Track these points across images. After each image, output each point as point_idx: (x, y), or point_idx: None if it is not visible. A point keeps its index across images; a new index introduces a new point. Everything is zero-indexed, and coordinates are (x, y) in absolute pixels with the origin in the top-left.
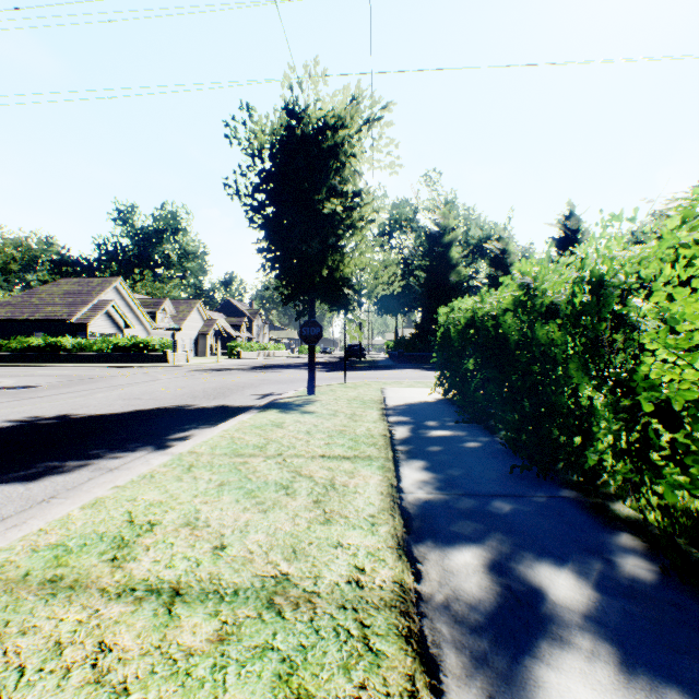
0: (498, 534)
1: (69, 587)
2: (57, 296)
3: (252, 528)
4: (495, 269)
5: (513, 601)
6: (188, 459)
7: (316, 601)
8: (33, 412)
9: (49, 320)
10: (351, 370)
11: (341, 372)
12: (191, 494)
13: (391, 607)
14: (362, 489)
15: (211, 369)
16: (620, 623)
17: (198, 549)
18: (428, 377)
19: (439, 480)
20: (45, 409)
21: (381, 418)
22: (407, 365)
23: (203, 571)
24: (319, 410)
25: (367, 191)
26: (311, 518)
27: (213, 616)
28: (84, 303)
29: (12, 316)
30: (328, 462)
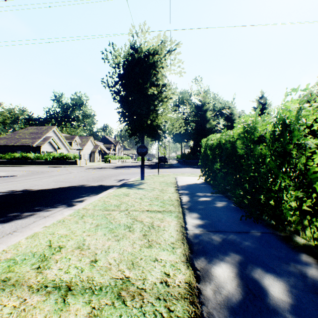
0: (238, 254)
1: (12, 284)
2: (27, 134)
3: (111, 249)
4: (227, 122)
5: (251, 295)
6: (82, 212)
7: (143, 294)
8: (12, 188)
9: (23, 145)
10: (160, 168)
11: (156, 169)
12: (82, 230)
13: (184, 299)
14: (167, 228)
15: (96, 168)
16: (312, 309)
17: (82, 262)
18: (196, 171)
19: (205, 223)
20: (18, 186)
21: (175, 191)
22: (187, 166)
23: (84, 275)
24: (146, 187)
25: (168, 84)
26: (142, 244)
27: (87, 304)
28: (39, 137)
29: (6, 143)
30: (150, 214)
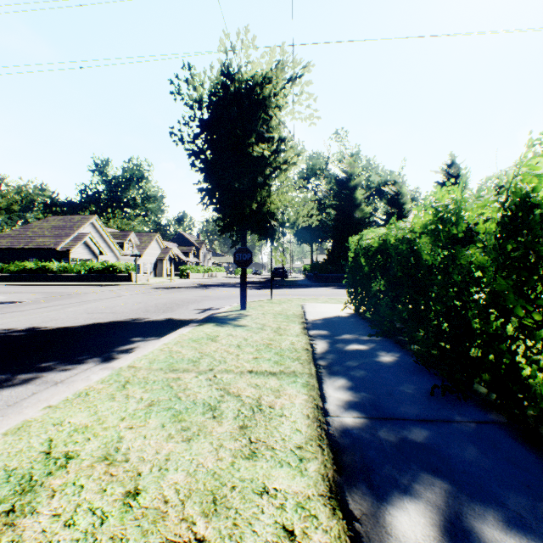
0: (438, 475)
1: None
2: (46, 230)
3: (172, 463)
4: (391, 207)
5: None
6: (126, 374)
7: None
8: (9, 324)
9: (40, 248)
10: (276, 288)
11: (268, 290)
12: (119, 416)
13: None
14: (288, 412)
15: (165, 287)
16: None
17: (107, 497)
18: (339, 294)
19: (363, 400)
20: (20, 321)
21: (303, 332)
22: (321, 284)
23: (105, 534)
24: (249, 323)
25: (290, 139)
26: (236, 450)
27: None
28: (67, 235)
29: (11, 245)
30: (255, 378)
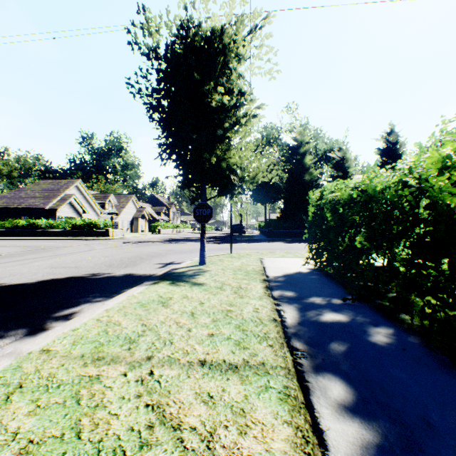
0: None
1: None
2: (37, 192)
3: None
4: (336, 171)
5: None
6: (27, 368)
7: None
8: None
9: (31, 208)
10: (235, 243)
11: (228, 244)
12: None
13: None
14: None
15: (136, 242)
16: None
17: None
18: (293, 248)
19: (389, 441)
20: None
21: (266, 293)
22: (275, 238)
23: None
24: (207, 281)
25: (250, 92)
26: None
27: None
28: (55, 196)
29: (7, 205)
30: (208, 379)
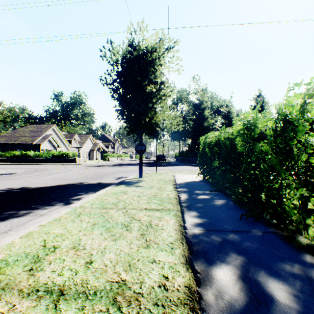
0: (239, 255)
1: (2, 288)
2: (26, 133)
3: (108, 250)
4: (225, 120)
5: (255, 300)
6: (79, 210)
7: (140, 299)
8: (10, 185)
9: (23, 143)
10: (159, 166)
11: (154, 167)
12: (78, 229)
13: (184, 305)
14: (165, 227)
15: (95, 166)
16: None
17: (77, 264)
18: (195, 169)
19: (205, 222)
20: (16, 184)
21: (174, 189)
22: (185, 164)
23: (78, 278)
24: (144, 185)
25: (167, 82)
26: (139, 244)
27: (80, 310)
28: (39, 135)
29: (6, 141)
30: (148, 212)
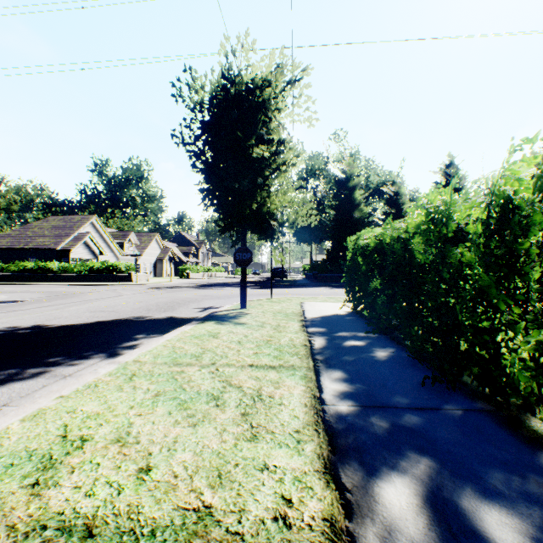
0: (424, 454)
1: None
2: (46, 230)
3: (180, 445)
4: (390, 207)
5: None
6: (132, 368)
7: None
8: (14, 322)
9: (40, 248)
10: (275, 288)
11: (268, 290)
12: (128, 405)
13: None
14: (286, 401)
15: (165, 287)
16: None
17: (122, 472)
18: (338, 293)
19: (358, 390)
20: (24, 320)
21: (302, 329)
22: (320, 283)
23: (123, 502)
24: (249, 321)
25: (289, 140)
26: (238, 433)
27: None
28: (67, 235)
29: (11, 245)
30: (255, 372)
